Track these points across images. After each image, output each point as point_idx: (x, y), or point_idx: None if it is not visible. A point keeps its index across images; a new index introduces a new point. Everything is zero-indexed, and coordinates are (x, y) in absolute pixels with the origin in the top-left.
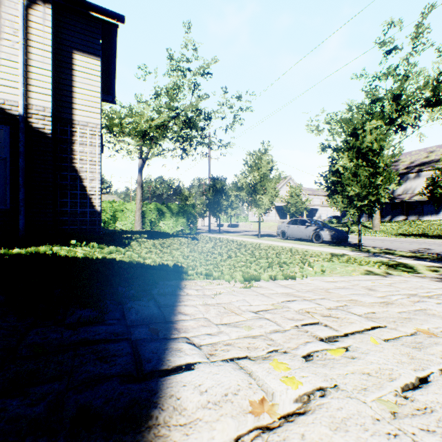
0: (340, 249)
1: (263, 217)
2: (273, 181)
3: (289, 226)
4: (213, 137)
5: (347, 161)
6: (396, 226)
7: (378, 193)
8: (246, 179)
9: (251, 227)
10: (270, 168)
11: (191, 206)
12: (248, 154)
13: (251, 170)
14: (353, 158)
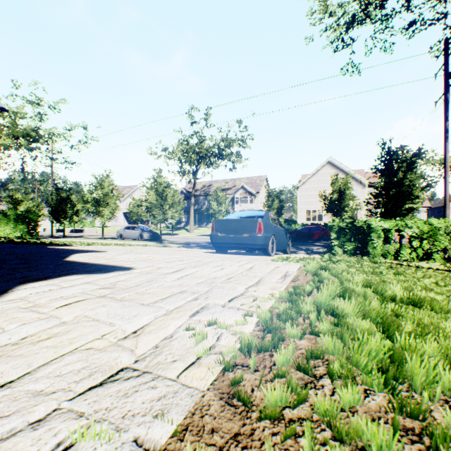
0: (150, 243)
1: (112, 223)
2: (115, 198)
3: (125, 230)
4: (59, 153)
5: (153, 196)
6: (205, 229)
7: (167, 213)
8: (92, 195)
9: (99, 232)
10: (112, 188)
11: (33, 213)
12: (94, 175)
13: (96, 189)
14: (157, 194)
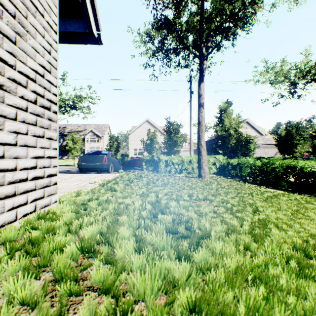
0: None
1: None
2: None
3: None
4: None
5: None
6: (61, 161)
7: None
8: None
9: None
10: None
11: None
12: None
13: None
14: None
